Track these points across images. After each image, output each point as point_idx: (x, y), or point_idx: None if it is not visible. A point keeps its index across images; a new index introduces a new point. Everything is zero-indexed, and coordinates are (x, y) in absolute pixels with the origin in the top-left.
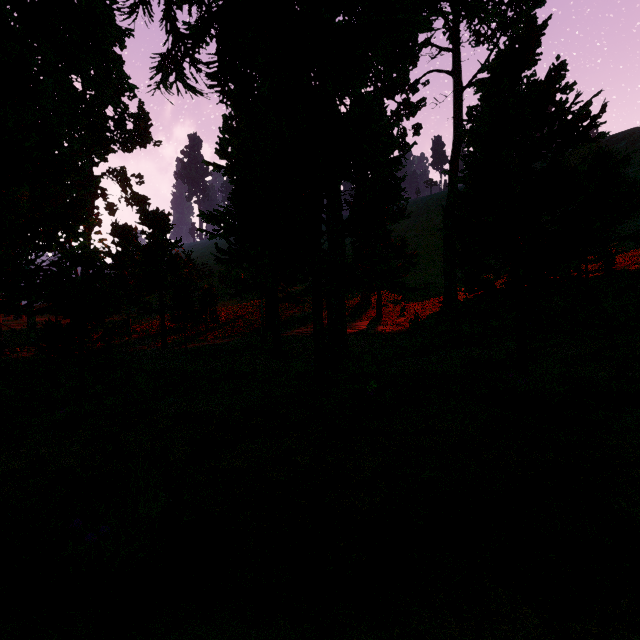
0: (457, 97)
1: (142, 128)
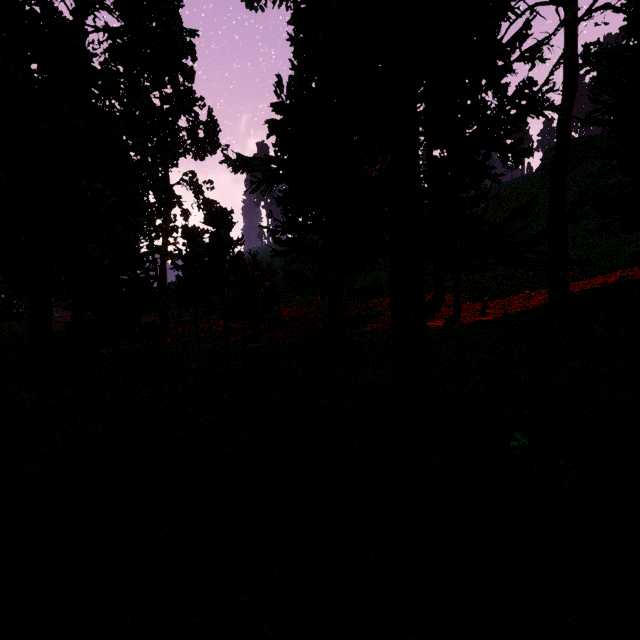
0: (570, 32)
1: (211, 134)
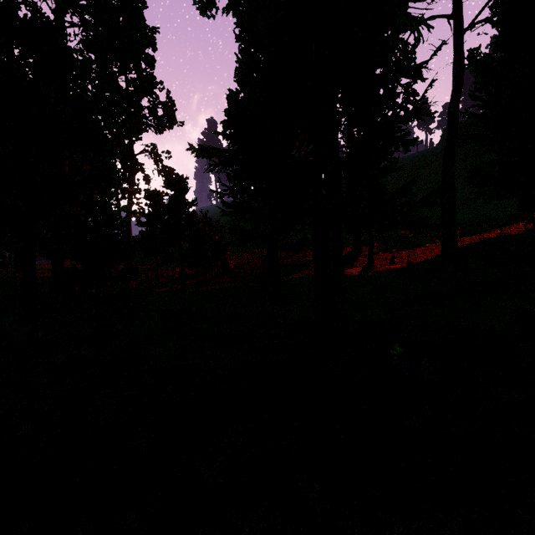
0: (458, 40)
1: (169, 113)
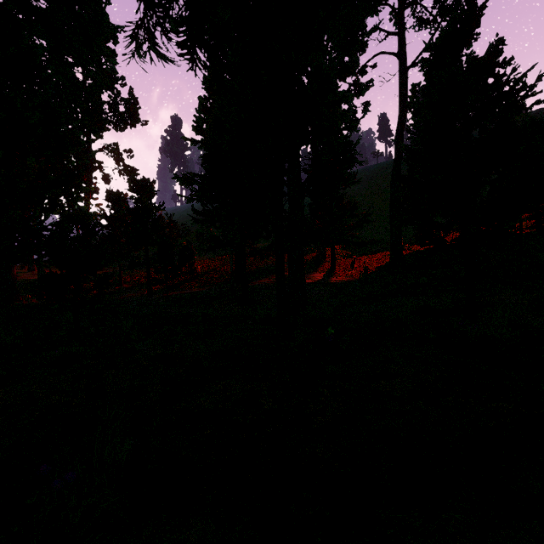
0: (402, 75)
1: (132, 110)
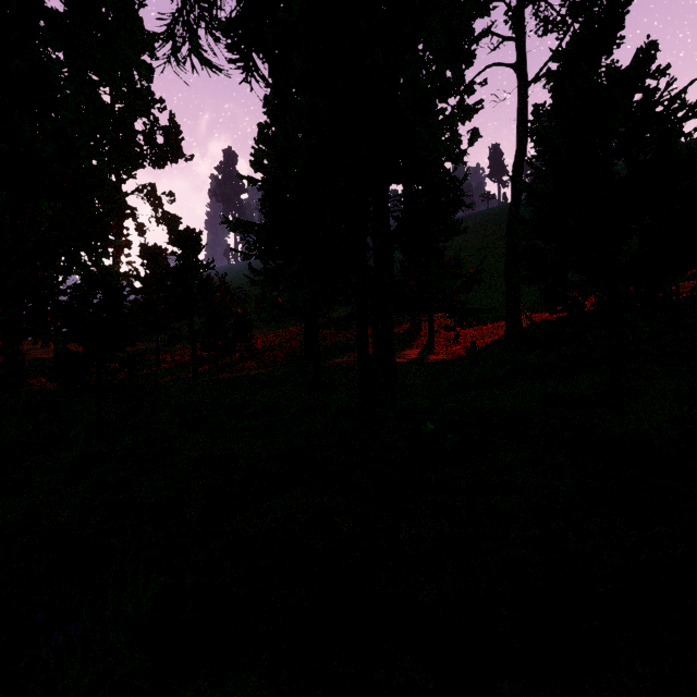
0: (521, 93)
1: (173, 142)
